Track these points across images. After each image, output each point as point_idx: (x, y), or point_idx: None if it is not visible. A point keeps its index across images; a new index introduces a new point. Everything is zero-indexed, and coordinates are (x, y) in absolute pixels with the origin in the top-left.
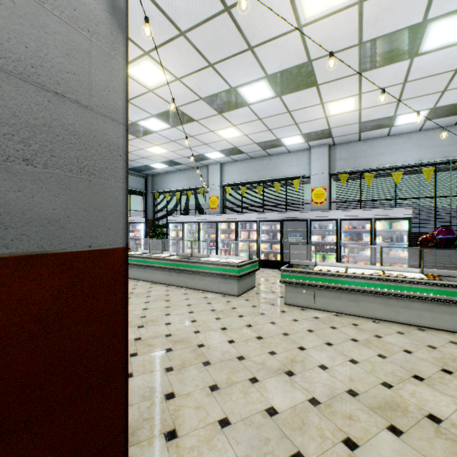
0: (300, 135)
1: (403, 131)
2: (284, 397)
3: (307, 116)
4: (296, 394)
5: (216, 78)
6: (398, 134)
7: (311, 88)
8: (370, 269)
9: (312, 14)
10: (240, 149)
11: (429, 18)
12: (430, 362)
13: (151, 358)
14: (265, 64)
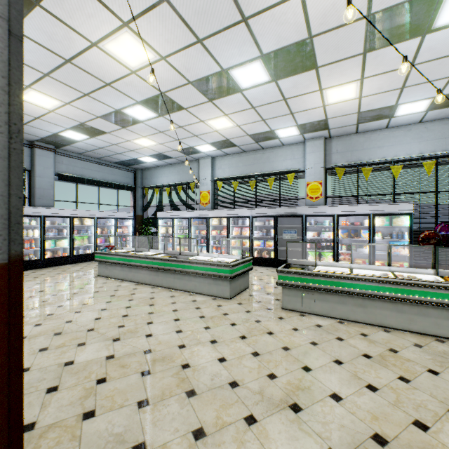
0: (296, 126)
1: (402, 122)
2: (291, 448)
3: (304, 104)
4: (307, 443)
5: (206, 57)
6: (397, 126)
7: (310, 71)
8: (377, 270)
9: None
10: (233, 142)
11: None
12: None
13: (122, 386)
14: (261, 40)
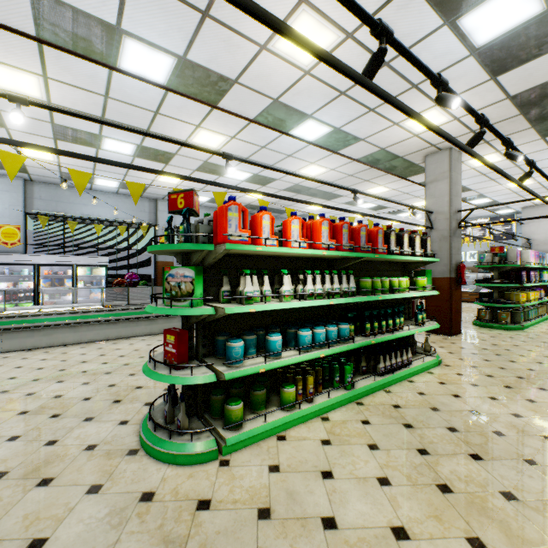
0: None
1: (104, 189)
2: None
3: None
4: None
5: None
6: (100, 191)
7: None
8: (65, 307)
9: (1, 85)
10: None
11: (104, 135)
12: (95, 354)
13: None
14: None
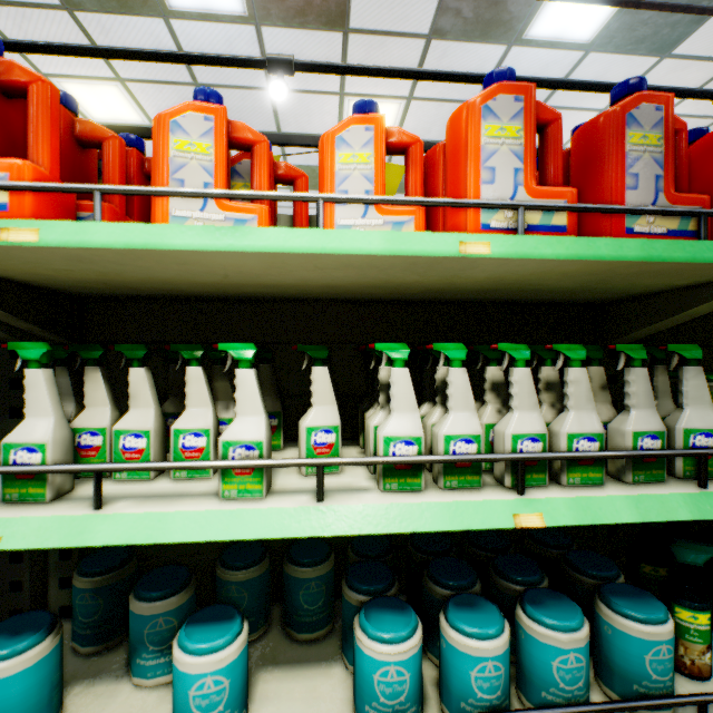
0: None
1: None
2: None
3: None
4: None
5: None
6: None
7: None
8: None
9: (101, 117)
10: None
11: None
12: None
13: None
14: None
